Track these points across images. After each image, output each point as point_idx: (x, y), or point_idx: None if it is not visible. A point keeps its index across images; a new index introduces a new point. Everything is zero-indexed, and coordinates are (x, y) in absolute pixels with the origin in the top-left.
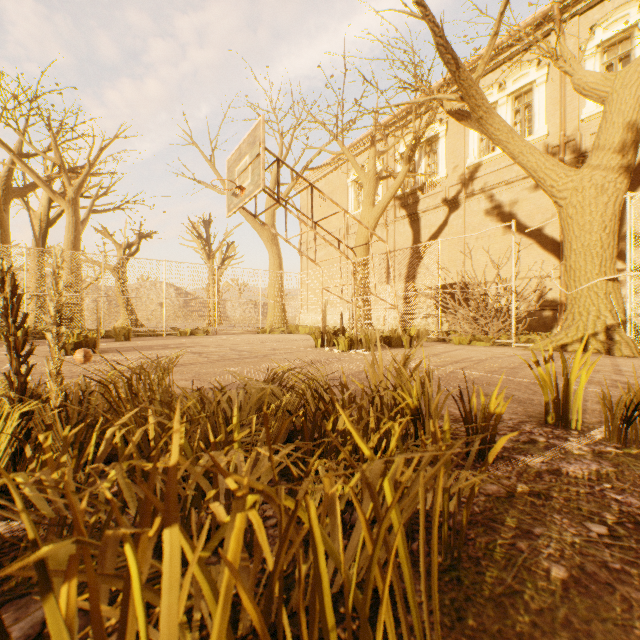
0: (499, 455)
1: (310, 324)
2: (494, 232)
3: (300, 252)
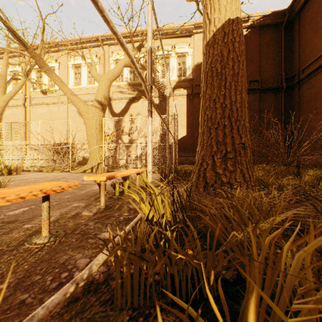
0: None
1: None
2: (80, 121)
3: None
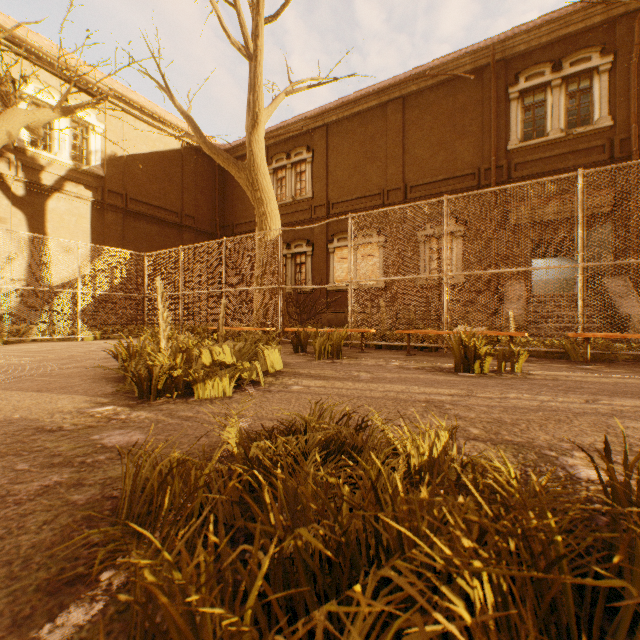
0: None
1: None
2: None
3: None
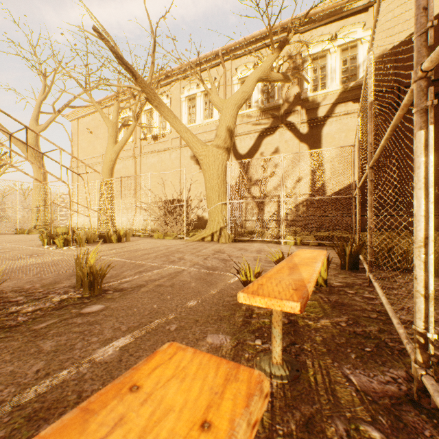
0: (3, 308)
1: (80, 224)
2: (195, 170)
3: (27, 174)
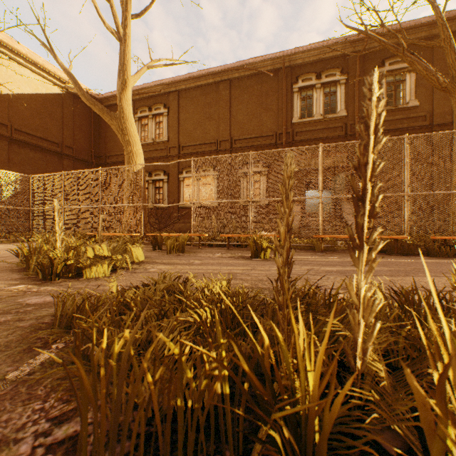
0: None
1: None
2: None
3: None
